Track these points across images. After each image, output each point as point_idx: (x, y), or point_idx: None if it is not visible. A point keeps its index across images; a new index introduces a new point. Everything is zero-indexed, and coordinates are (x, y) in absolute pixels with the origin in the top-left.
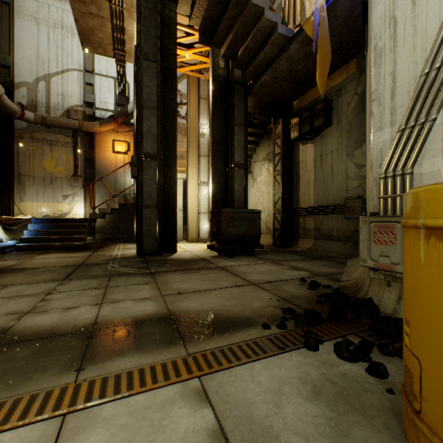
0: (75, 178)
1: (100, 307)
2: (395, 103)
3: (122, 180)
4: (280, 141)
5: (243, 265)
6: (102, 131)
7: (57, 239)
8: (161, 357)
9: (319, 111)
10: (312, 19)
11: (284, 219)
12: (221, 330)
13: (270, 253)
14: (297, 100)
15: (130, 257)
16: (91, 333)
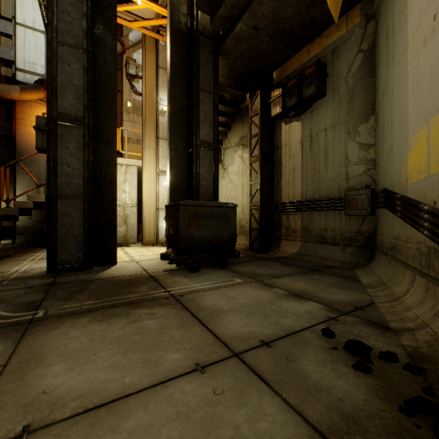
0: None
1: None
2: None
3: None
4: (258, 119)
5: (213, 289)
6: (26, 99)
7: None
8: None
9: (310, 77)
10: None
11: (263, 216)
12: None
13: (248, 262)
14: (279, 68)
15: (31, 277)
16: None
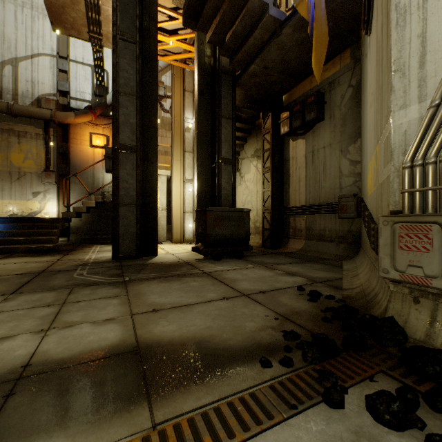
0: (47, 174)
1: (44, 336)
2: (425, 72)
3: (101, 176)
4: (270, 136)
5: (232, 270)
6: (78, 122)
7: (22, 241)
8: (110, 434)
9: (311, 104)
10: None
11: (274, 218)
12: (204, 372)
13: (260, 255)
14: (288, 93)
15: (104, 262)
16: (15, 385)
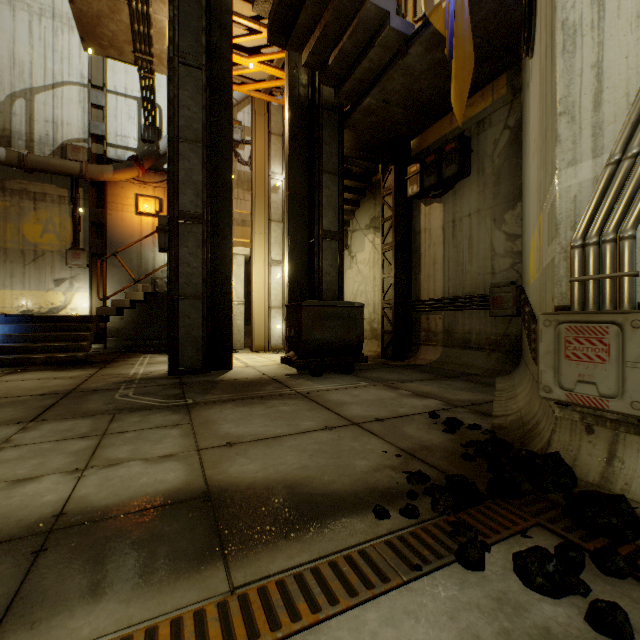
0: (75, 253)
1: (81, 477)
2: (602, 116)
3: (151, 256)
4: (392, 199)
5: (338, 390)
6: (119, 180)
7: (41, 349)
8: (175, 599)
9: (451, 154)
10: (444, 5)
11: (398, 316)
12: (299, 524)
13: (377, 369)
14: (418, 137)
15: (157, 378)
16: (46, 539)
